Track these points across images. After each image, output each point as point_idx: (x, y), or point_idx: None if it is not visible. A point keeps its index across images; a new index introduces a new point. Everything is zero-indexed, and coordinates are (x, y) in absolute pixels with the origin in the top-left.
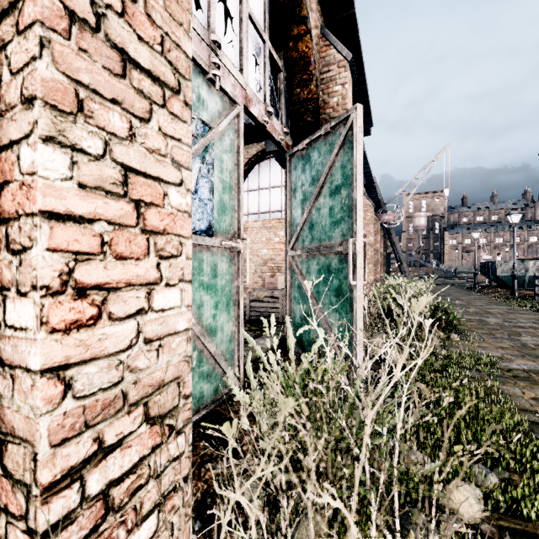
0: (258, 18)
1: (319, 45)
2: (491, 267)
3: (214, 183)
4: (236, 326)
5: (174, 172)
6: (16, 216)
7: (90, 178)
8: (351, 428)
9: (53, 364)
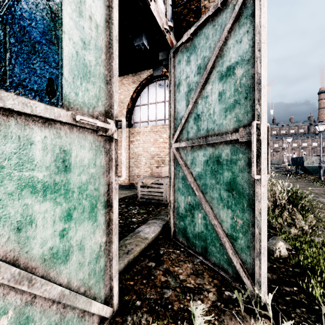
0: None
1: None
2: (299, 160)
3: (62, 22)
4: (108, 234)
5: None
6: None
7: None
8: None
9: None
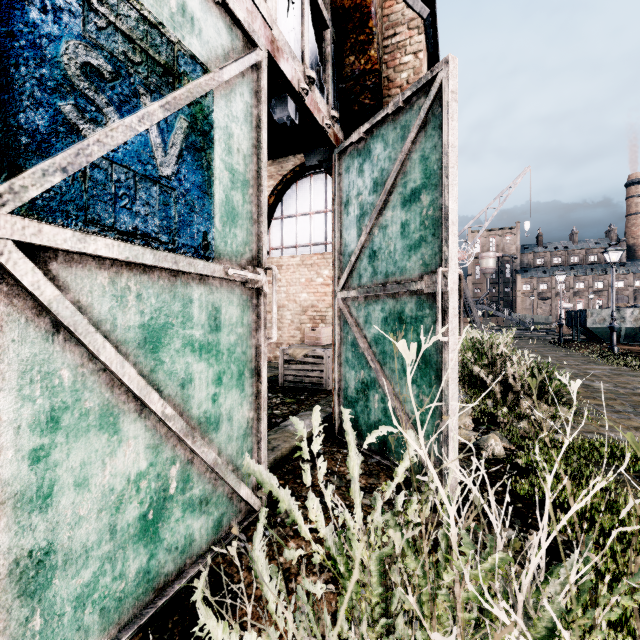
0: None
1: None
2: (579, 317)
3: (214, 168)
4: (255, 410)
5: None
6: None
7: None
8: None
9: None
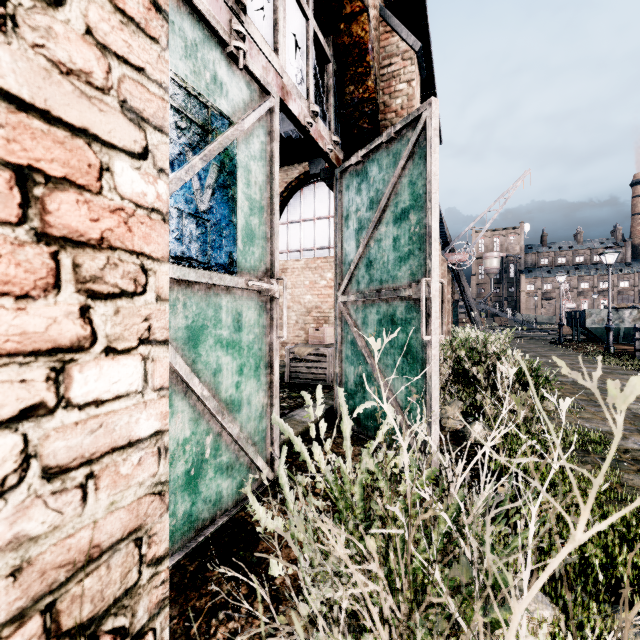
0: None
1: (378, 30)
2: (579, 317)
3: (237, 200)
4: (268, 397)
5: (128, 128)
6: None
7: None
8: (443, 570)
9: None
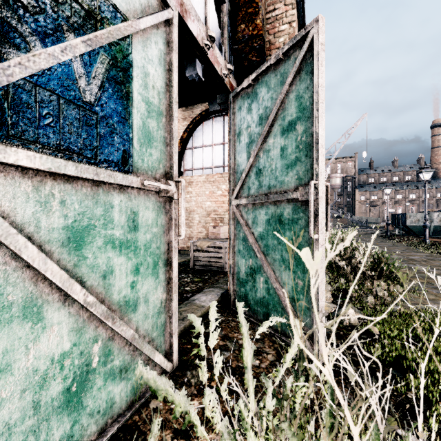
0: None
1: None
2: (401, 218)
3: (132, 99)
4: (167, 292)
5: None
6: None
7: None
8: None
9: None
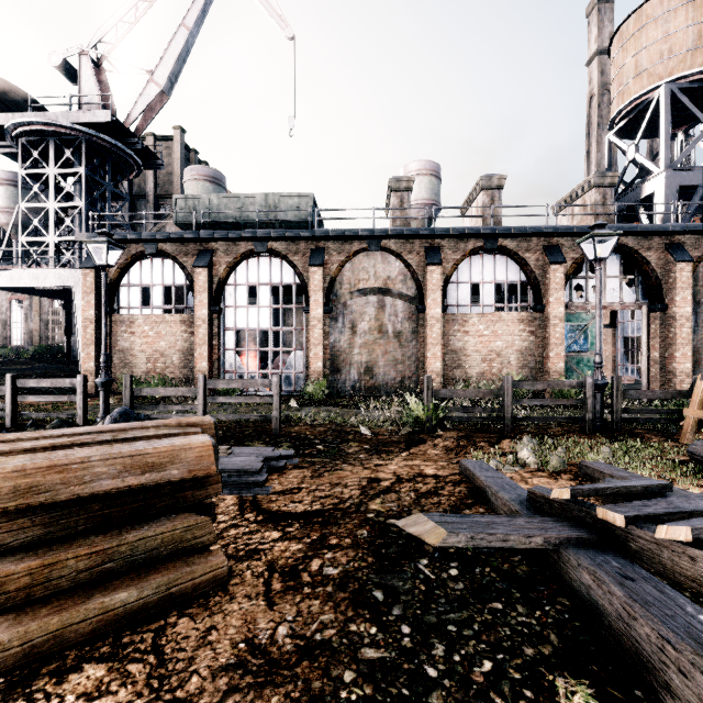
0: (615, 272)
1: (663, 254)
2: None
3: (588, 338)
4: None
5: (562, 351)
6: (549, 358)
7: (553, 355)
8: None
9: (551, 367)
